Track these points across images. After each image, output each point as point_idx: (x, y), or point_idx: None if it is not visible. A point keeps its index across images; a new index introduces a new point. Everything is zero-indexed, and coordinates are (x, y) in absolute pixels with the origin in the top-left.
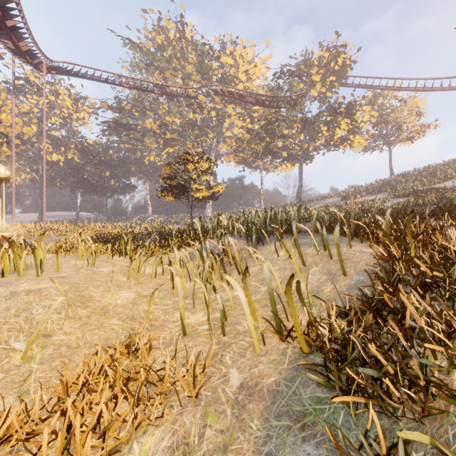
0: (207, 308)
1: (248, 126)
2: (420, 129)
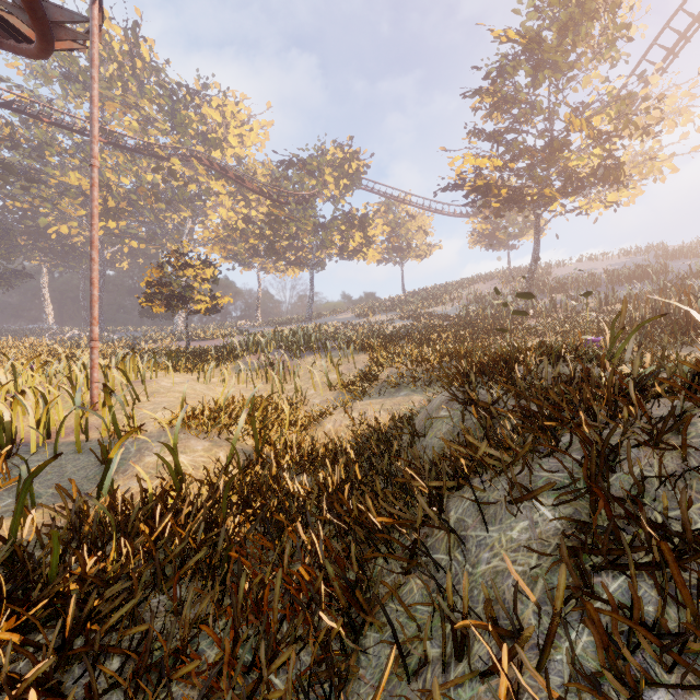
0: (283, 392)
1: (242, 211)
2: (426, 249)
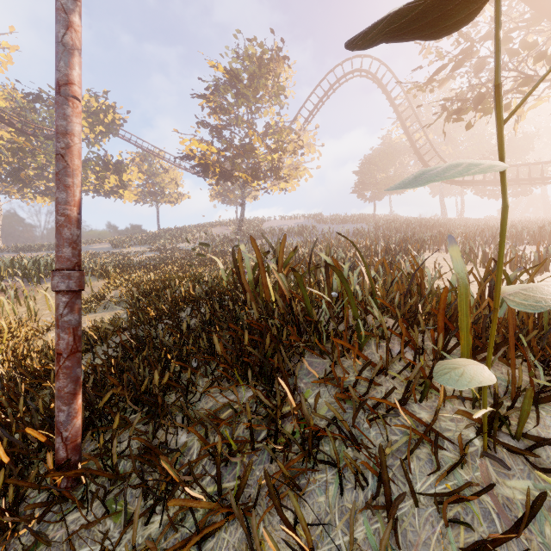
0: (15, 314)
1: None
2: (177, 197)
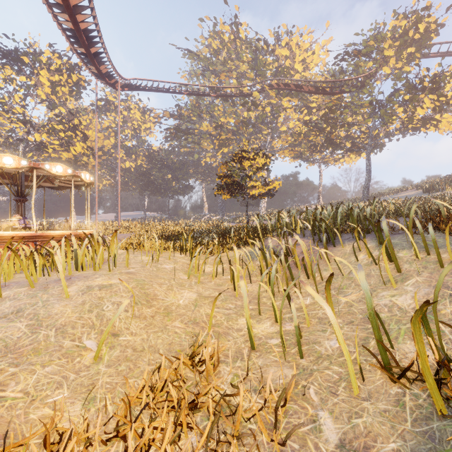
0: (275, 317)
1: (305, 118)
2: None
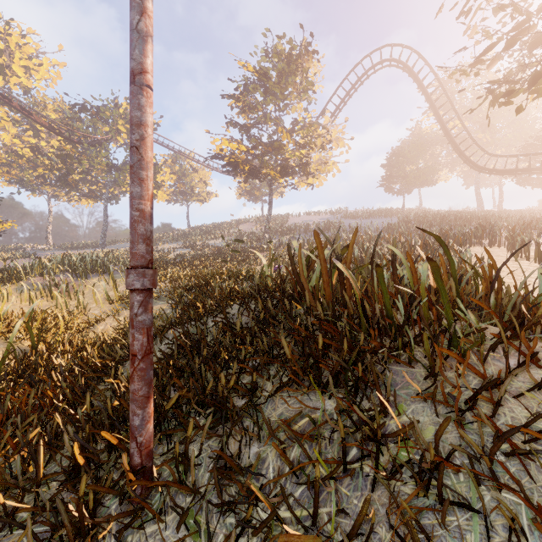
0: (67, 307)
1: (29, 139)
2: (206, 195)
